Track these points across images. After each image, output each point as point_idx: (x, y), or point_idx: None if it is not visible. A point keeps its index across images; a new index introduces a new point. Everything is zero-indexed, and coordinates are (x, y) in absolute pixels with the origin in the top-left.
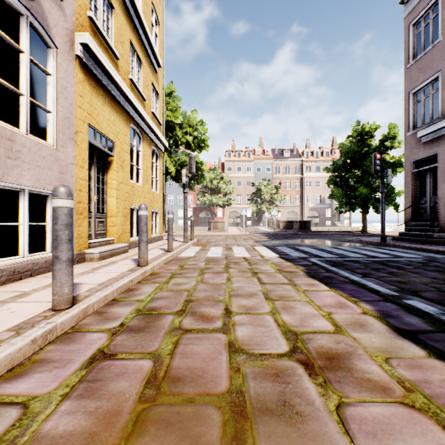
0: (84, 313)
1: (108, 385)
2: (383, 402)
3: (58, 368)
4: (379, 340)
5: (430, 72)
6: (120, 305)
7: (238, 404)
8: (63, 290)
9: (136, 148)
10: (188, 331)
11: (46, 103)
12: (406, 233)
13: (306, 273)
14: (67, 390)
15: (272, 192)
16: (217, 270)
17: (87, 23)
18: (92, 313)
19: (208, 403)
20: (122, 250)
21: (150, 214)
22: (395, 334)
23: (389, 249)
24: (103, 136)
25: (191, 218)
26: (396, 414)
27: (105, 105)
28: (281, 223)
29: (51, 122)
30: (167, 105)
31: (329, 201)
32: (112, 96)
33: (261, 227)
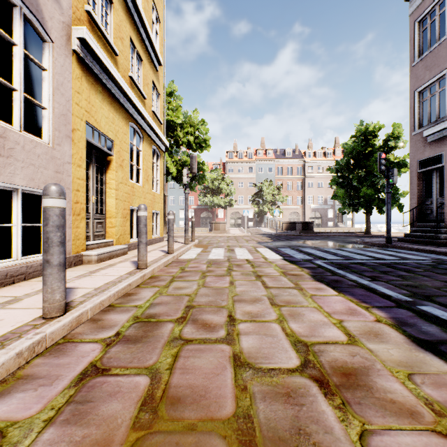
0: (77, 321)
1: (98, 407)
2: (412, 429)
3: (44, 386)
4: (398, 352)
5: (436, 70)
6: (117, 312)
7: (246, 432)
8: (54, 296)
9: (136, 147)
10: (189, 341)
11: (42, 99)
12: (411, 235)
13: (312, 276)
14: (52, 414)
15: (274, 193)
16: (220, 273)
17: (85, 18)
18: (86, 321)
19: (212, 431)
20: (121, 252)
21: (150, 215)
22: (415, 345)
23: (395, 250)
24: (102, 135)
25: (192, 219)
26: (430, 446)
27: (103, 102)
28: (283, 224)
29: (47, 119)
30: (168, 104)
31: (331, 202)
32: (111, 93)
33: (263, 228)
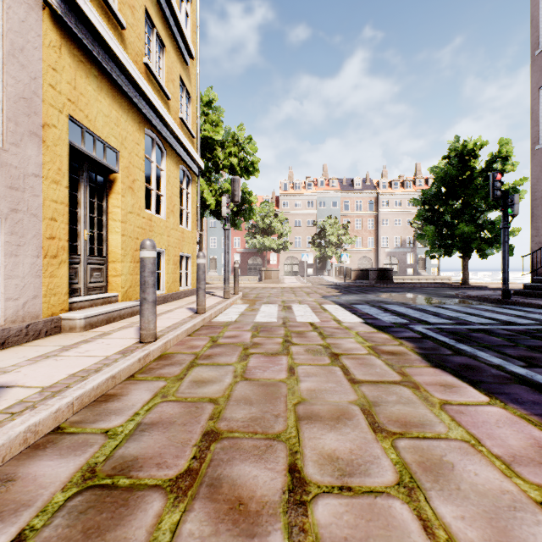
0: None
1: None
2: None
3: None
4: None
5: None
6: (59, 450)
7: None
8: None
9: (156, 165)
10: None
11: None
12: (535, 286)
13: (422, 357)
14: None
15: (339, 233)
16: (271, 349)
17: None
18: None
19: None
20: (129, 312)
21: (177, 259)
22: None
23: (519, 309)
24: (99, 140)
25: (235, 265)
26: None
27: (101, 93)
28: (352, 272)
29: None
30: (205, 117)
31: (411, 244)
32: (113, 81)
33: (326, 277)
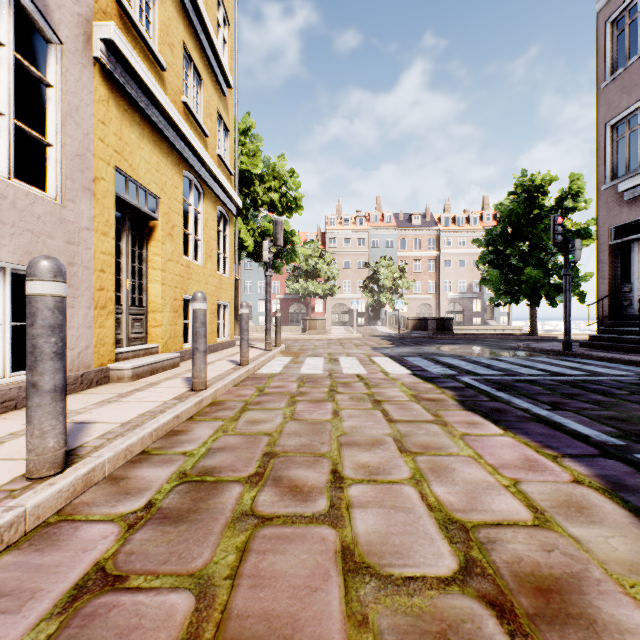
0: (85, 482)
1: None
2: None
3: (6, 613)
4: (624, 544)
5: (638, 93)
6: (153, 463)
7: None
8: (45, 443)
9: (193, 208)
10: (267, 520)
11: (46, 131)
12: (601, 337)
13: (459, 402)
14: None
15: (395, 277)
16: (317, 397)
17: (114, 10)
18: (101, 481)
19: None
20: (170, 364)
21: (215, 308)
22: None
23: (578, 361)
24: (141, 188)
25: (277, 314)
26: None
27: (143, 139)
28: (409, 321)
29: (53, 162)
30: (241, 147)
31: (478, 289)
32: (154, 126)
33: (379, 327)
